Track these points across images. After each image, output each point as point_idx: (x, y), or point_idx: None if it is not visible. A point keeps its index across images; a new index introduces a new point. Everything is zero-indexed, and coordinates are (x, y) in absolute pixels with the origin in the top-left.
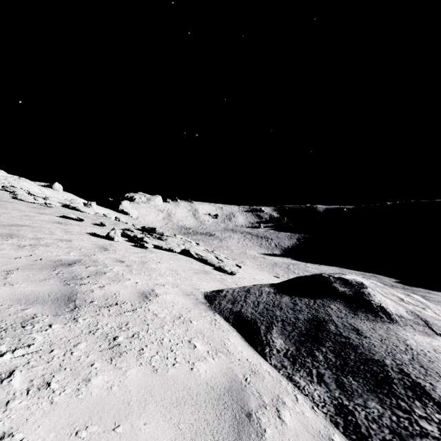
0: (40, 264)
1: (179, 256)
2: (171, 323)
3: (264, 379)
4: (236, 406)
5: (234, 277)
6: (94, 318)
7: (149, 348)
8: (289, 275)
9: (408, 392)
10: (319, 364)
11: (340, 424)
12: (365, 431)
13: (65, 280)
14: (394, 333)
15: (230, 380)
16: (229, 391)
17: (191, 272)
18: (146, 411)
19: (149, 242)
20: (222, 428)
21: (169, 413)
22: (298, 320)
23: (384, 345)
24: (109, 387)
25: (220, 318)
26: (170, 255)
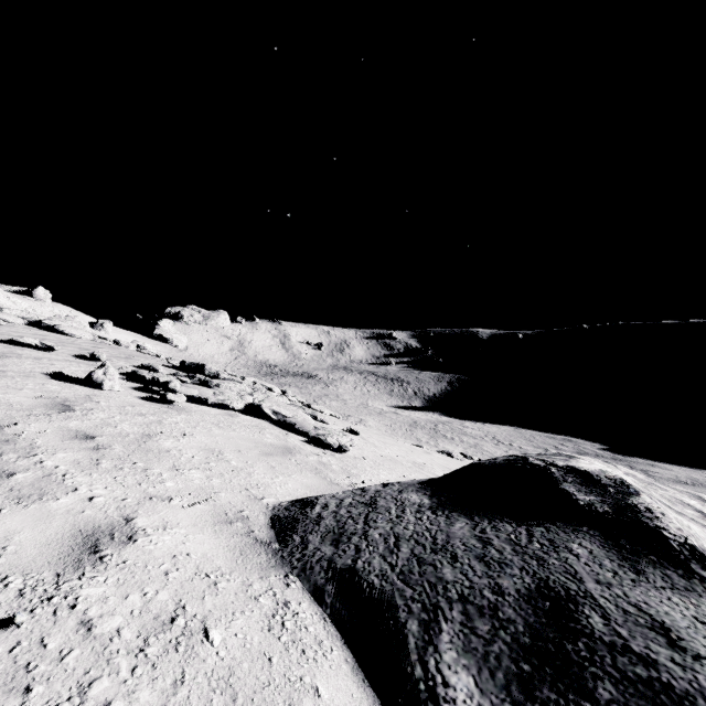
0: None
1: (239, 418)
2: (132, 658)
3: None
4: None
5: (345, 456)
6: None
7: None
8: (437, 442)
9: None
10: None
11: None
12: None
13: None
14: None
15: None
16: None
17: (256, 453)
18: None
19: (180, 390)
20: None
21: None
22: (501, 595)
23: None
24: None
25: (302, 591)
26: (220, 416)
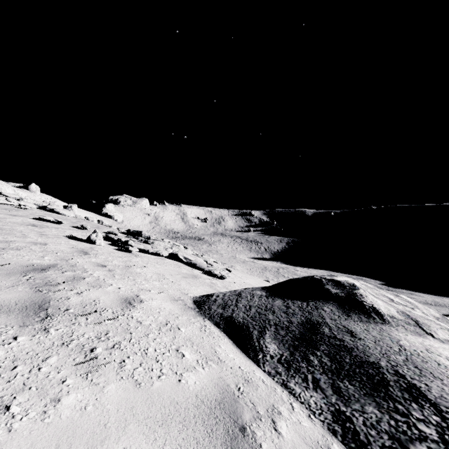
0: (8, 269)
1: (166, 260)
2: (157, 331)
3: (258, 387)
4: (229, 420)
5: (224, 281)
6: (68, 327)
7: (131, 359)
8: (278, 279)
9: (405, 394)
10: (314, 368)
11: (338, 432)
12: (364, 438)
13: (37, 286)
14: (387, 333)
15: (222, 390)
16: (220, 404)
17: (180, 276)
18: (126, 433)
19: (134, 245)
20: (214, 447)
21: (153, 434)
22: (291, 323)
23: (379, 346)
24: (83, 407)
25: (210, 323)
26: (157, 259)
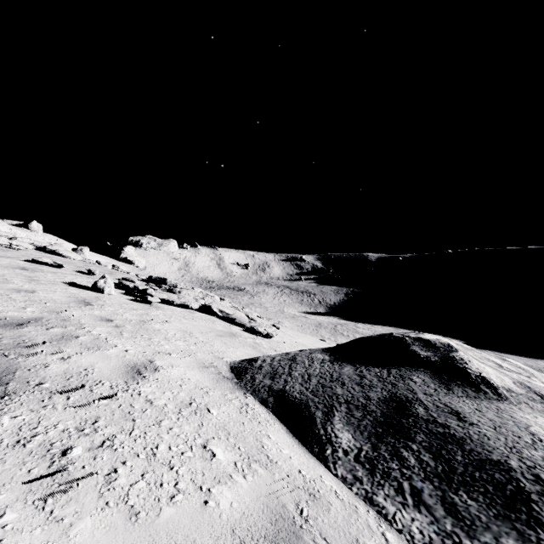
0: None
1: (197, 314)
2: (176, 415)
3: (331, 507)
4: None
5: (271, 340)
6: (34, 413)
7: (128, 467)
8: (336, 338)
9: None
10: (411, 472)
11: None
12: None
13: (3, 348)
14: (509, 415)
15: (274, 517)
16: None
17: (213, 335)
18: None
19: (155, 295)
20: None
21: None
22: (369, 400)
23: (502, 436)
24: None
25: (254, 400)
26: (184, 312)
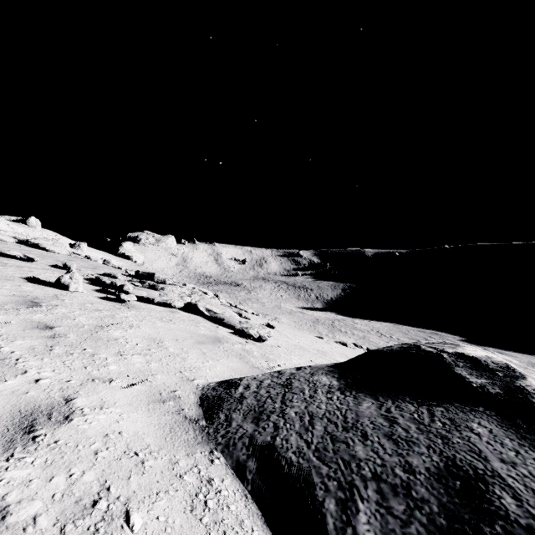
0: None
1: (179, 314)
2: None
3: None
4: None
5: (264, 345)
6: None
7: None
8: (334, 335)
9: None
10: None
11: None
12: None
13: None
14: None
15: None
16: None
17: (191, 342)
18: None
19: (132, 292)
20: None
21: None
22: (412, 473)
23: None
24: None
25: (225, 467)
26: (164, 312)
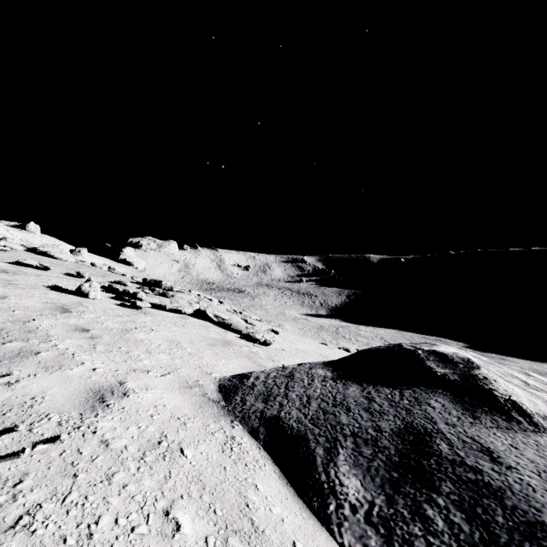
0: None
1: (190, 320)
2: (136, 462)
3: None
4: None
5: (269, 348)
6: None
7: None
8: (338, 341)
9: None
10: (440, 541)
11: None
12: None
13: None
14: None
15: None
16: None
17: (204, 344)
18: None
19: (145, 299)
20: None
21: None
22: (380, 432)
23: None
24: None
25: (243, 431)
26: (176, 318)
